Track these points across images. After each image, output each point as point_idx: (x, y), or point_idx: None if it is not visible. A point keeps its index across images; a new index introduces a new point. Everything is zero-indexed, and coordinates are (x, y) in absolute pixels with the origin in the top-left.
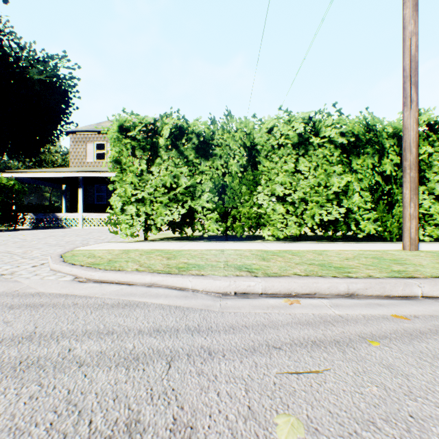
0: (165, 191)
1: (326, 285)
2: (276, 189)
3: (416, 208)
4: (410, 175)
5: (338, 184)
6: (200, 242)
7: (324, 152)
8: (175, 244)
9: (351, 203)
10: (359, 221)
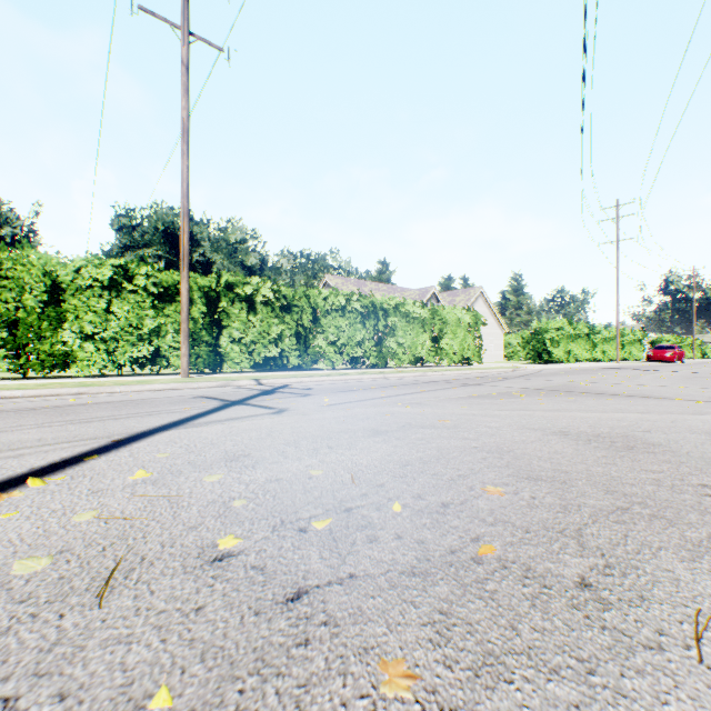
0: None
1: (67, 390)
2: (86, 328)
3: (188, 349)
4: (184, 327)
5: (151, 327)
6: None
7: (138, 298)
8: None
9: (164, 343)
10: (171, 358)
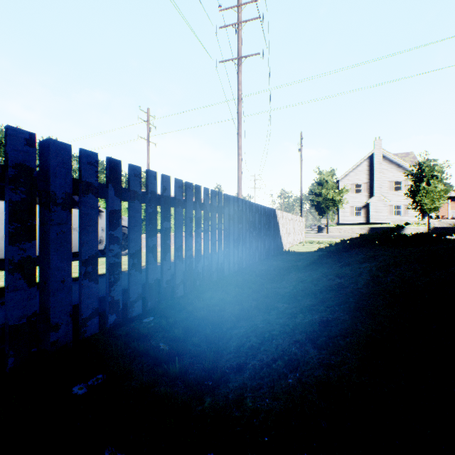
0: None
1: None
2: None
3: None
4: None
5: None
6: None
7: None
8: None
9: None
10: None
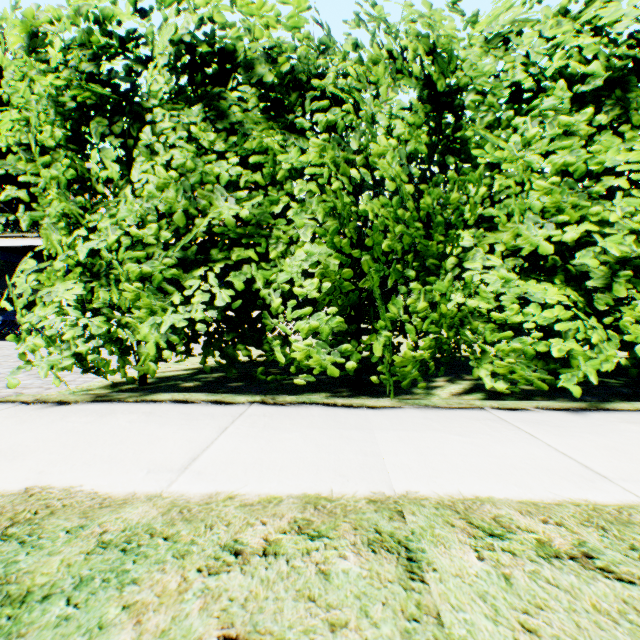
0: (166, 235)
1: None
2: (526, 233)
3: None
4: None
5: None
6: (282, 406)
7: None
8: (187, 425)
9: None
10: None
